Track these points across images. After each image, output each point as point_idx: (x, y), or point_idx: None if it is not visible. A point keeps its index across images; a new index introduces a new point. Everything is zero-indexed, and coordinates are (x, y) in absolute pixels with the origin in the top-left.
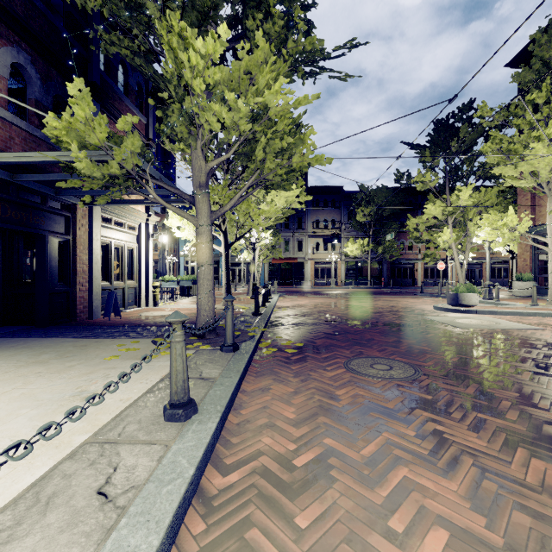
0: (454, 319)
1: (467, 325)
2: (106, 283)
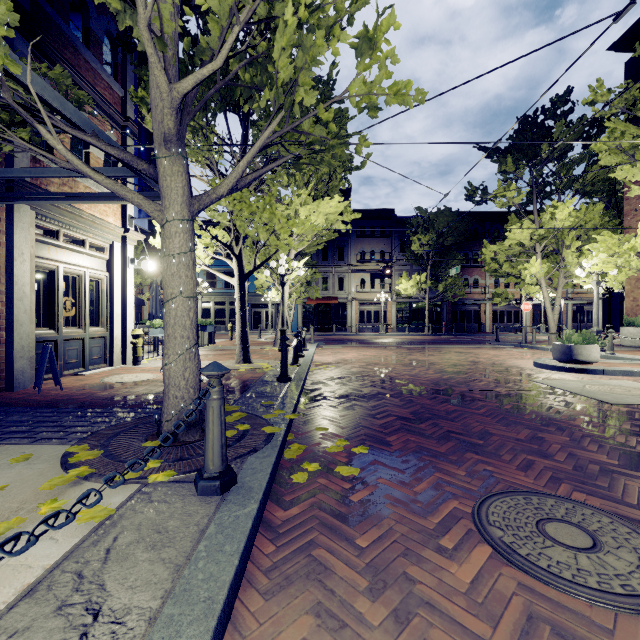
0: (584, 385)
1: (617, 398)
2: (48, 331)
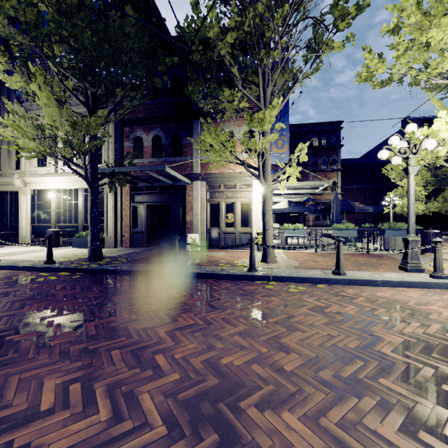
0: None
1: None
2: (216, 228)
